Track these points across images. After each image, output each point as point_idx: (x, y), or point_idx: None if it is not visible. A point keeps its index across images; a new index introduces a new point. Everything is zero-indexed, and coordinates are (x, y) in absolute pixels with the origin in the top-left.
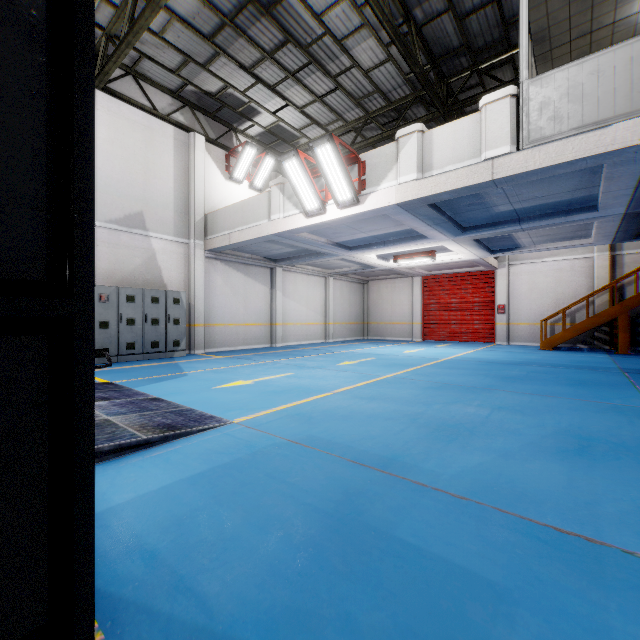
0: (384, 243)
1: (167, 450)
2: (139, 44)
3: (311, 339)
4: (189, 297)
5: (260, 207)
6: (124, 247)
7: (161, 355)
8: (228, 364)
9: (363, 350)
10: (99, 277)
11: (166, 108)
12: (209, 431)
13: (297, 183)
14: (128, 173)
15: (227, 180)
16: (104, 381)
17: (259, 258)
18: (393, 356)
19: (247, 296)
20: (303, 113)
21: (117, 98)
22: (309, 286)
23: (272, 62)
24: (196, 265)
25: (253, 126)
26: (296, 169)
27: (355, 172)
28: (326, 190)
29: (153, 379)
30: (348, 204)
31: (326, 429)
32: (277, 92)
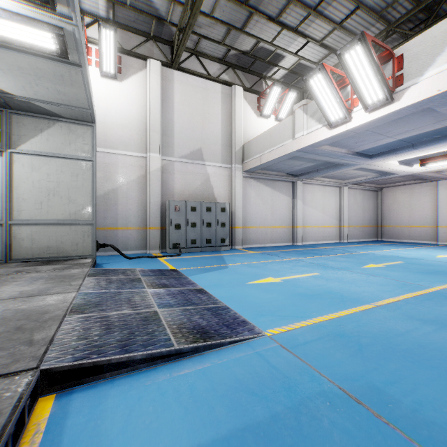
0: (412, 146)
1: (195, 368)
2: (198, 29)
3: (327, 239)
4: (231, 207)
5: (285, 130)
6: (190, 174)
7: (212, 249)
8: (259, 259)
9: (383, 252)
10: (175, 195)
11: (216, 72)
12: (240, 344)
13: (321, 97)
14: (192, 123)
15: (258, 117)
16: (172, 268)
17: (283, 174)
18: (425, 261)
19: (273, 205)
20: (322, 45)
21: (186, 73)
22: (325, 195)
23: (295, 5)
24: (236, 183)
25: (278, 70)
26: (321, 83)
27: (387, 70)
28: (351, 98)
29: (203, 269)
30: (379, 105)
31: (395, 377)
32: (299, 33)
